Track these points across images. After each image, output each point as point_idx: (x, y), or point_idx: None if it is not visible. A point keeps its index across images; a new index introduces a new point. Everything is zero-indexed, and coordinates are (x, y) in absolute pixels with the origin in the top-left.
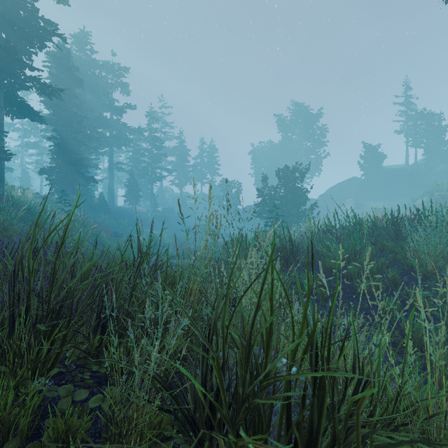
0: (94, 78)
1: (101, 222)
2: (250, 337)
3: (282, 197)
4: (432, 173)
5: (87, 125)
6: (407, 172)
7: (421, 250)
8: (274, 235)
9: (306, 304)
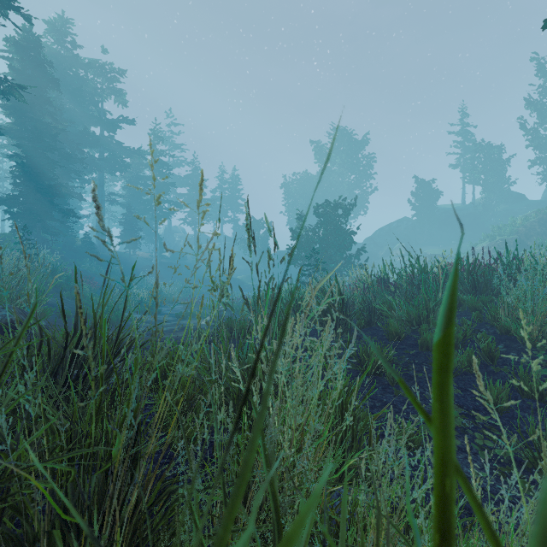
0: (77, 81)
1: (85, 271)
2: None
3: (322, 240)
4: (491, 214)
5: (67, 142)
6: (464, 213)
7: (521, 307)
8: None
9: None
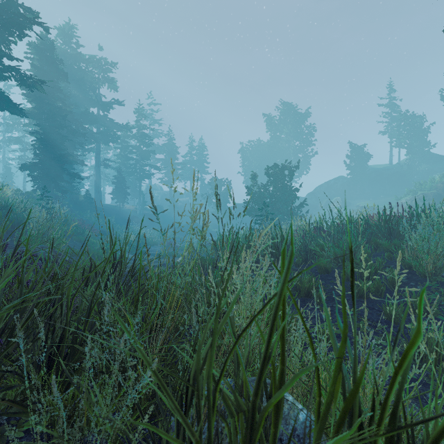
0: (80, 72)
1: (87, 220)
2: (253, 410)
3: (271, 195)
4: (414, 172)
5: (73, 120)
6: (391, 172)
7: (420, 249)
8: (292, 238)
9: (340, 348)
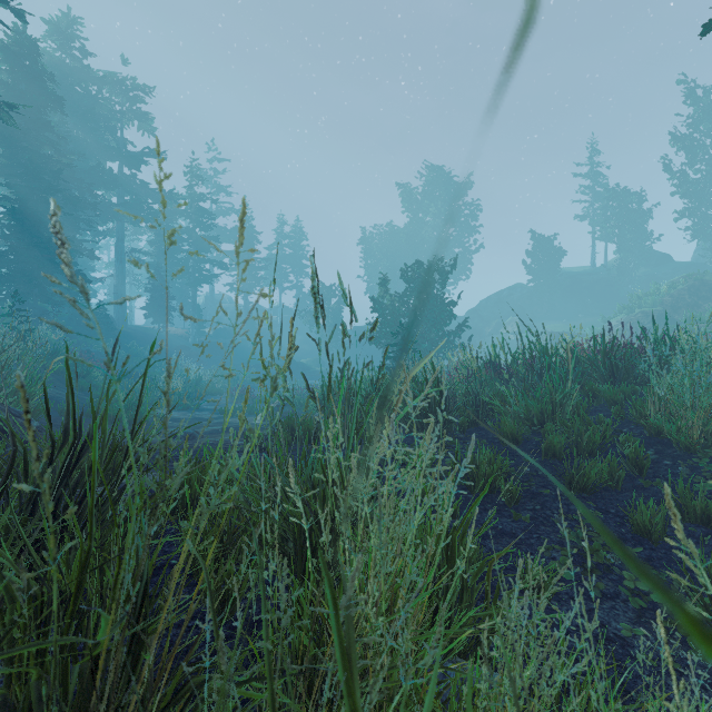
0: (87, 100)
1: (98, 353)
2: None
3: (412, 312)
4: (628, 280)
5: (74, 181)
6: (594, 278)
7: (677, 400)
8: None
9: None
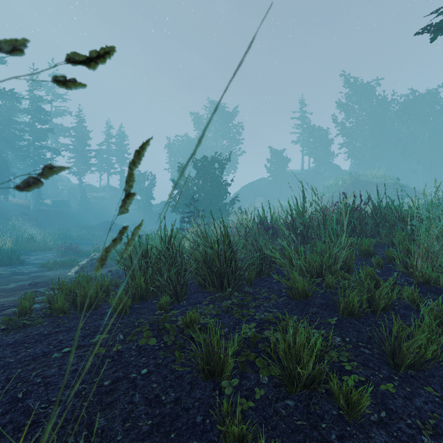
0: None
1: None
2: None
3: (200, 190)
4: (320, 178)
5: None
6: (303, 176)
7: None
8: None
9: None
